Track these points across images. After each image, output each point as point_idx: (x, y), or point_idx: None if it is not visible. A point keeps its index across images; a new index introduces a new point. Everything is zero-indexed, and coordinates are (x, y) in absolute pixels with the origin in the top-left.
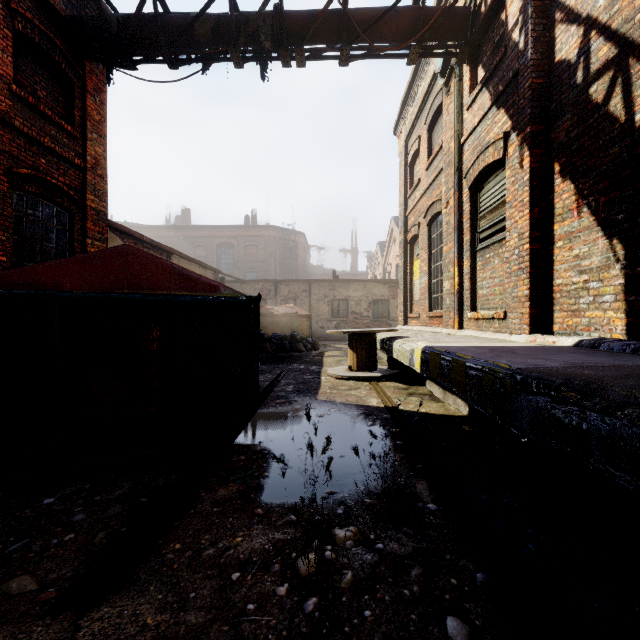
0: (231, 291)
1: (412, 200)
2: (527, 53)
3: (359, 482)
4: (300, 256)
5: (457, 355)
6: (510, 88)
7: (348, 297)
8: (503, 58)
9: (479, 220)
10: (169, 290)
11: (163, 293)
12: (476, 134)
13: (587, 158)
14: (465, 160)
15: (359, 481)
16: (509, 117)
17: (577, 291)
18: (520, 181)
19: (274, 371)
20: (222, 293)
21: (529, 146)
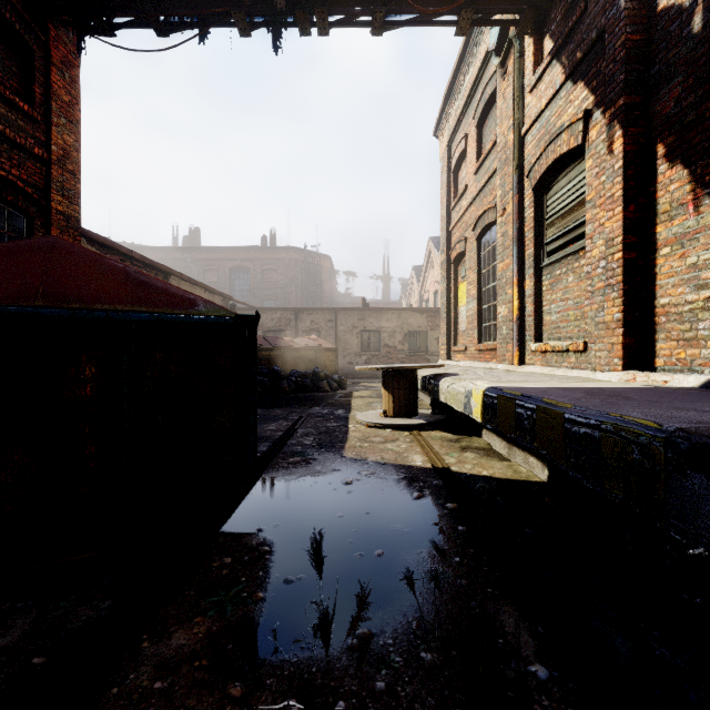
0: (214, 307)
1: (457, 212)
2: (619, 1)
3: (408, 609)
4: (325, 282)
5: (545, 401)
6: (592, 53)
7: (380, 328)
8: (582, 17)
9: (546, 229)
10: (114, 304)
11: (103, 308)
12: (543, 120)
13: (709, 131)
14: (527, 155)
15: (408, 607)
16: (591, 91)
17: (694, 313)
18: (608, 171)
19: (290, 417)
20: (200, 310)
21: (622, 123)
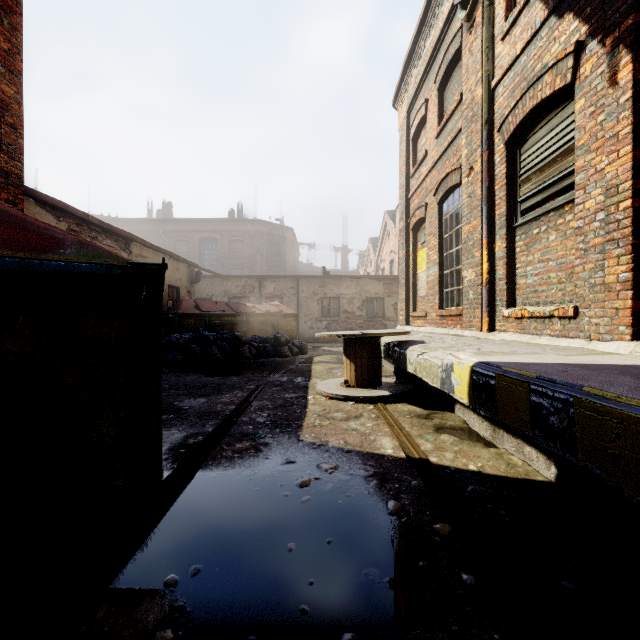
0: (94, 251)
1: (416, 179)
2: None
3: None
4: (288, 252)
5: (591, 392)
6: None
7: (340, 295)
8: None
9: (519, 185)
10: None
11: None
12: (518, 67)
13: None
14: (498, 108)
15: None
16: (583, 20)
17: None
18: (610, 106)
19: (247, 386)
20: (67, 254)
21: (632, 46)
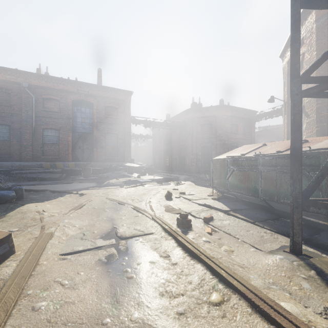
0: None
1: None
2: None
3: None
4: None
5: None
6: None
7: None
8: None
9: None
10: None
11: None
12: None
13: None
14: None
15: None
16: None
17: None
18: None
19: None
20: None
21: None
